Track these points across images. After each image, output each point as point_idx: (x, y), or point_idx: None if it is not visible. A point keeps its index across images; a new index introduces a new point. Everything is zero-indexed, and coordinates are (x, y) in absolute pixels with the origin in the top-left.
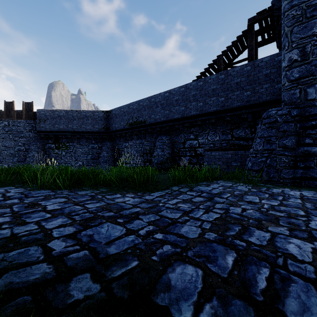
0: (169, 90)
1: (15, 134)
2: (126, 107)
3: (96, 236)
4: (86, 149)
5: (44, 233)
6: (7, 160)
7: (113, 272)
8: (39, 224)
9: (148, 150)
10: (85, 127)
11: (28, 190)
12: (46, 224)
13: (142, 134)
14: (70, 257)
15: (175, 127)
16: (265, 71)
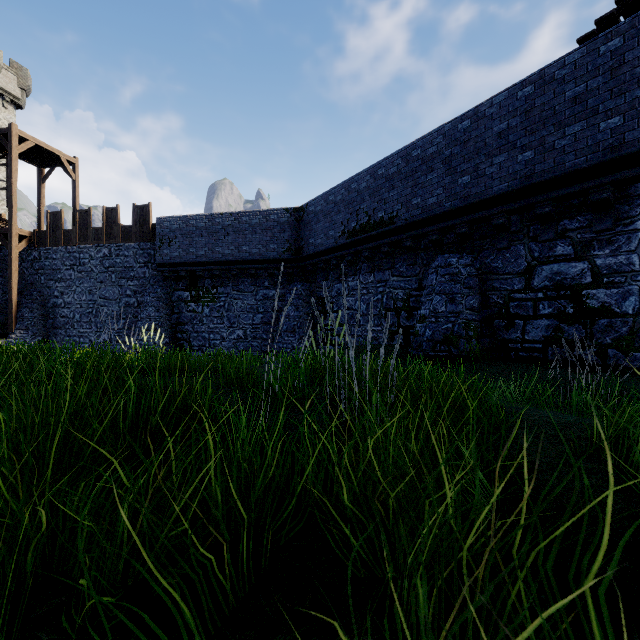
0: (473, 108)
1: (121, 274)
2: (341, 190)
3: None
4: (251, 302)
5: None
6: (107, 325)
7: None
8: None
9: (401, 301)
10: (250, 249)
11: None
12: None
13: (383, 257)
14: None
15: (495, 222)
16: None
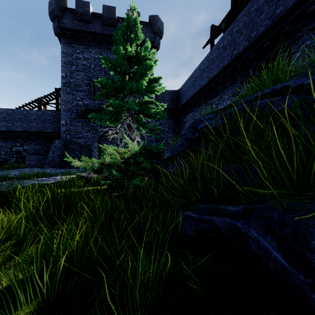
0: None
1: None
2: None
3: None
4: None
5: None
6: None
7: None
8: None
9: None
10: None
11: None
12: None
13: None
14: None
15: (3, 136)
16: None
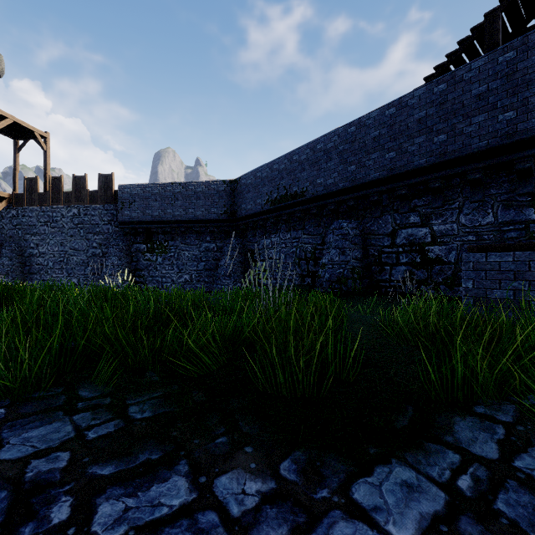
0: (357, 119)
1: (88, 229)
2: (266, 169)
3: None
4: (196, 253)
5: None
6: (76, 271)
7: None
8: None
9: (309, 253)
10: (195, 211)
11: None
12: None
13: (297, 220)
14: None
15: (372, 199)
16: None
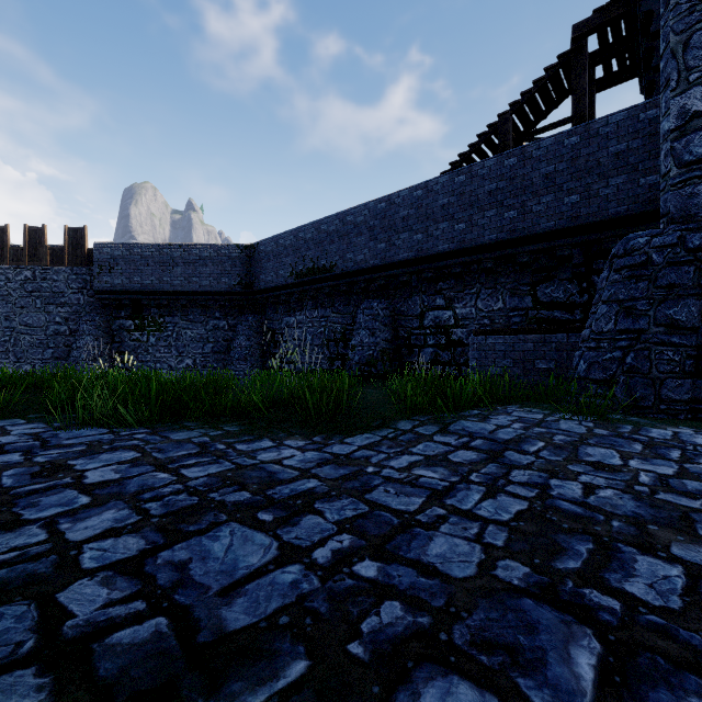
0: (387, 196)
1: (48, 299)
2: (290, 237)
3: (198, 567)
4: (201, 332)
5: (60, 555)
6: (30, 355)
7: (232, 701)
8: (52, 528)
9: (339, 334)
10: (200, 281)
11: (53, 430)
12: (72, 526)
13: (326, 297)
14: (112, 644)
15: (401, 279)
16: (615, 146)
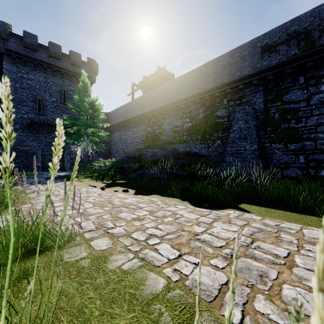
0: None
1: None
2: None
3: None
4: None
5: None
6: None
7: None
8: None
9: None
10: None
11: None
12: None
13: None
14: None
15: None
16: None
